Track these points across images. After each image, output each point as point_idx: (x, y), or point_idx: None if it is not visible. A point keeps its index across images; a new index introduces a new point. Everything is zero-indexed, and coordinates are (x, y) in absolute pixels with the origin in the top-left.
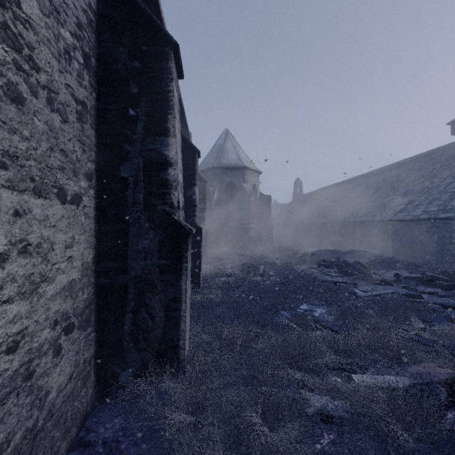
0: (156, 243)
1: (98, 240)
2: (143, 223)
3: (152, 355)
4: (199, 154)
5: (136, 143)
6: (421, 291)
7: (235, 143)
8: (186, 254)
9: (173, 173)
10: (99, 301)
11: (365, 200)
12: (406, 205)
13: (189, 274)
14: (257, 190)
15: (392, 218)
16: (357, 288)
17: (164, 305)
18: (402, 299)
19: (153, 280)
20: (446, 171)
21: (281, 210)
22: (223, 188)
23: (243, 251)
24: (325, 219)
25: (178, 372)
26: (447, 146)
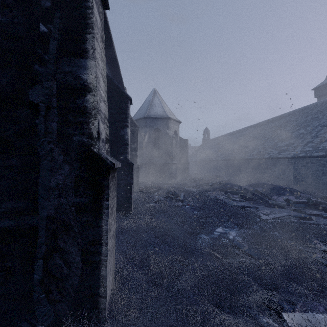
0: (71, 179)
1: (1, 176)
2: (57, 156)
3: (67, 306)
4: (131, 101)
5: (49, 64)
6: (309, 213)
7: (161, 100)
8: (107, 190)
9: (92, 99)
10: (2, 247)
11: (256, 143)
12: (287, 146)
13: (113, 210)
14: (177, 135)
15: (278, 156)
16: (259, 211)
17: (81, 249)
18: (301, 223)
19: (69, 221)
20: (316, 122)
21: (194, 151)
22: (152, 133)
23: (167, 181)
24: (227, 157)
25: (97, 323)
26: (315, 104)
